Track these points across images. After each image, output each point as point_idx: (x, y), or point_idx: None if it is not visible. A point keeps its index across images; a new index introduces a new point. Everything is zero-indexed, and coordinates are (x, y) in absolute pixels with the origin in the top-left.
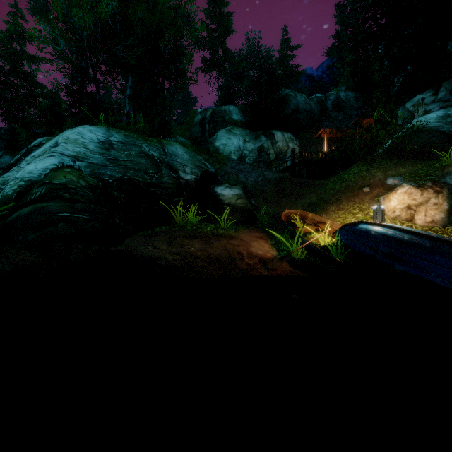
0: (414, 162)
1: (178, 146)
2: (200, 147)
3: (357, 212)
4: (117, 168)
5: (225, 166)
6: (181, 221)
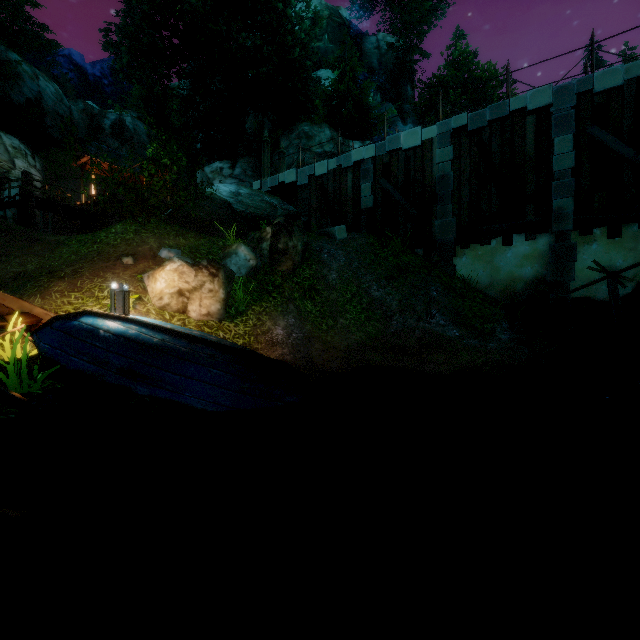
0: (198, 234)
1: None
2: None
3: (106, 297)
4: None
5: None
6: None
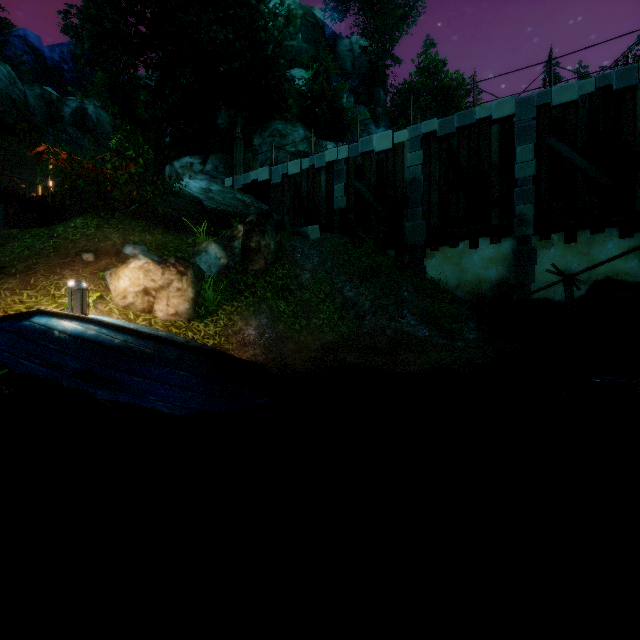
0: (166, 231)
1: None
2: None
3: (63, 295)
4: None
5: None
6: None
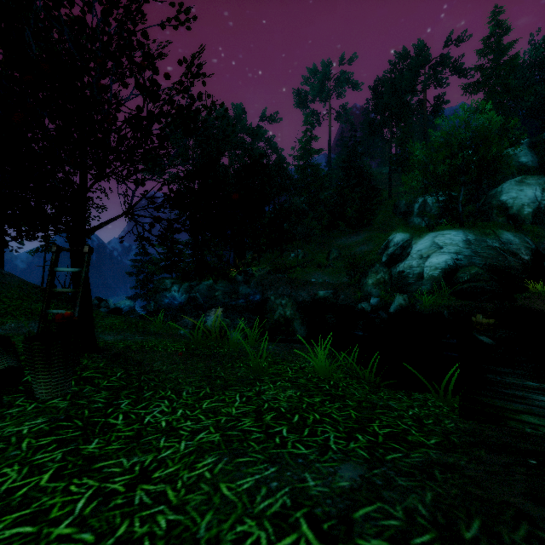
0: None
1: (506, 233)
2: (516, 226)
3: None
4: (480, 258)
5: (544, 239)
6: (533, 290)
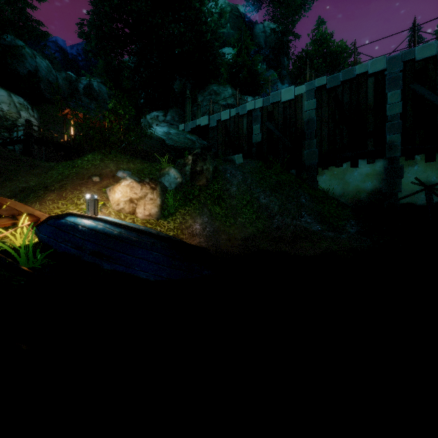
0: (142, 161)
1: None
2: None
3: (82, 203)
4: None
5: None
6: None
